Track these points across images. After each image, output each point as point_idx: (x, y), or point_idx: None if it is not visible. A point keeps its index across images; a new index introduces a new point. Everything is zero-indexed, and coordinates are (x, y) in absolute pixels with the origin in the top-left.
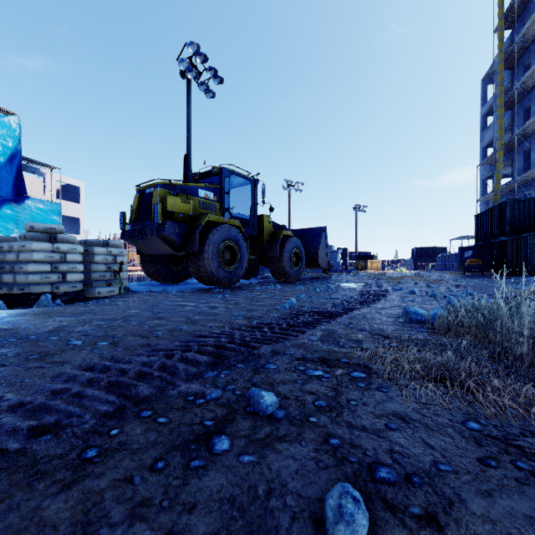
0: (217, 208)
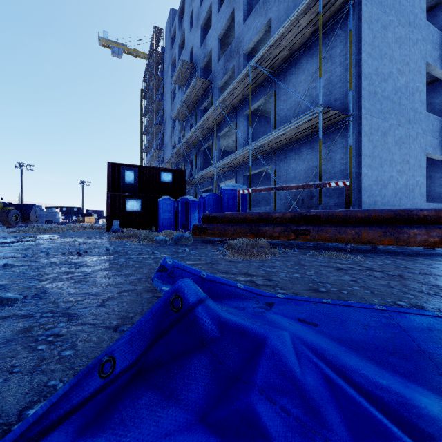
0: None
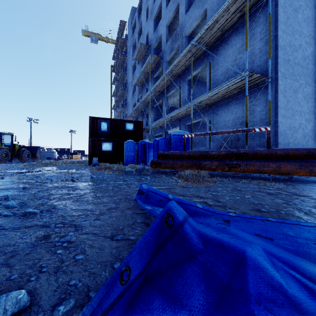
0: (0, 143)
